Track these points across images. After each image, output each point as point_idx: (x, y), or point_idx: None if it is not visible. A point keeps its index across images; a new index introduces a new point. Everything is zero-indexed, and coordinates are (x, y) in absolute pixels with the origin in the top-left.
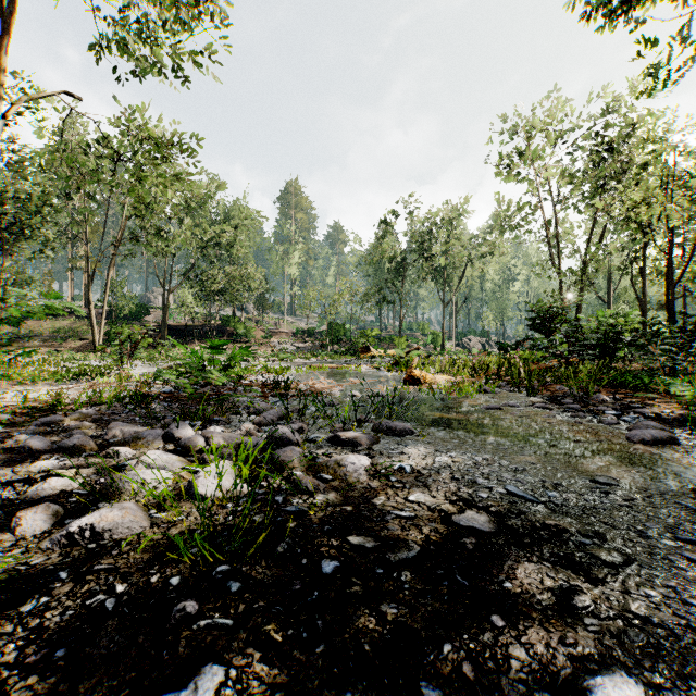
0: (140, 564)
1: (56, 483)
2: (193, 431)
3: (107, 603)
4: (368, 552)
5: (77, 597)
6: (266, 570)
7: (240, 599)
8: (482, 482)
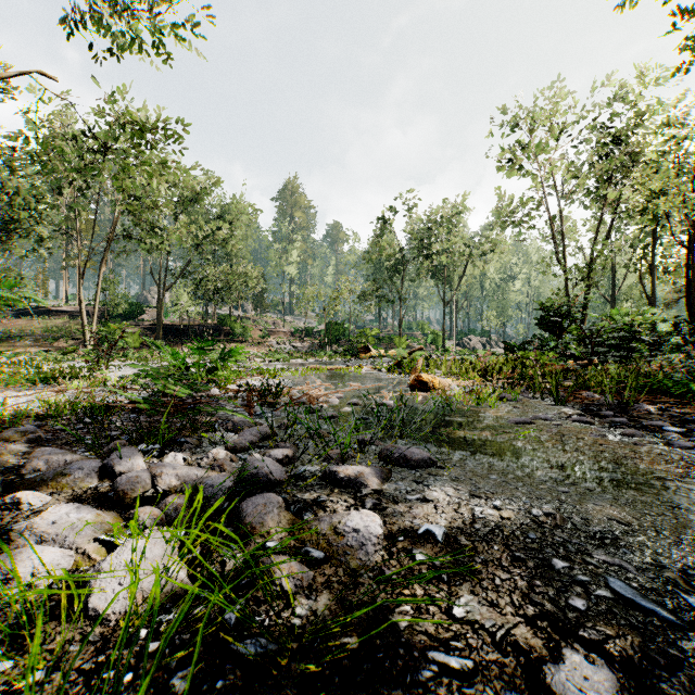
0: None
1: None
2: (143, 461)
3: None
4: None
5: None
6: None
7: None
8: (562, 567)
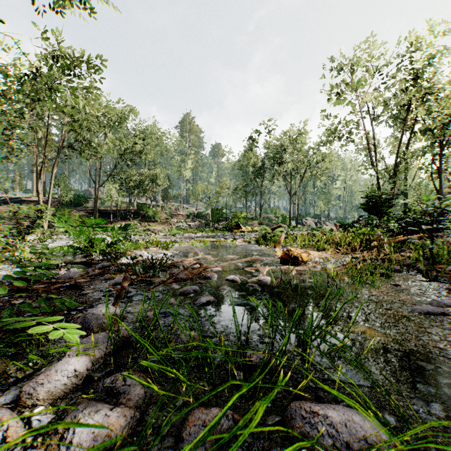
0: None
1: None
2: None
3: None
4: None
5: None
6: None
7: None
8: None
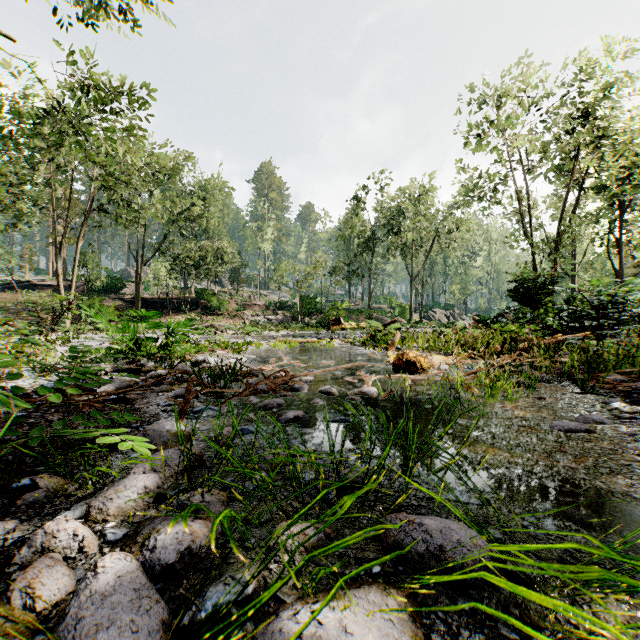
0: None
1: None
2: None
3: None
4: None
5: None
6: None
7: None
8: None
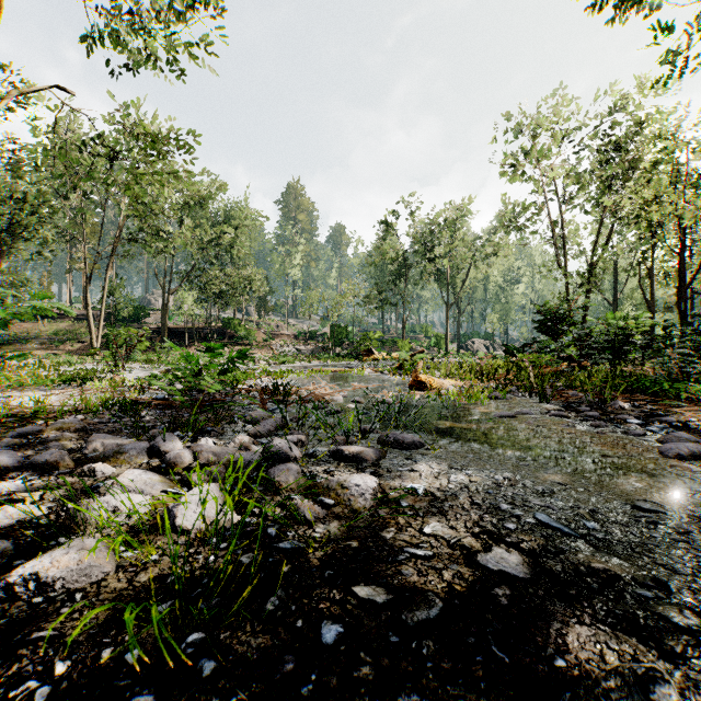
0: (93, 629)
1: (14, 511)
2: (181, 443)
3: (37, 694)
4: (378, 610)
5: (1, 683)
6: (251, 638)
7: (213, 689)
8: (506, 508)
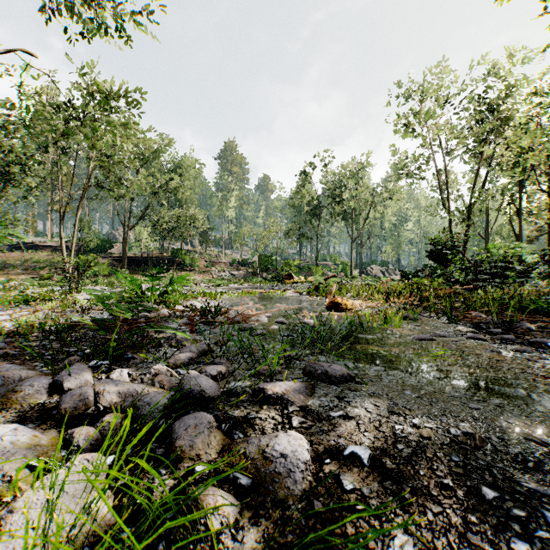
0: None
1: None
2: (91, 377)
3: None
4: None
5: None
6: None
7: None
8: (493, 497)
